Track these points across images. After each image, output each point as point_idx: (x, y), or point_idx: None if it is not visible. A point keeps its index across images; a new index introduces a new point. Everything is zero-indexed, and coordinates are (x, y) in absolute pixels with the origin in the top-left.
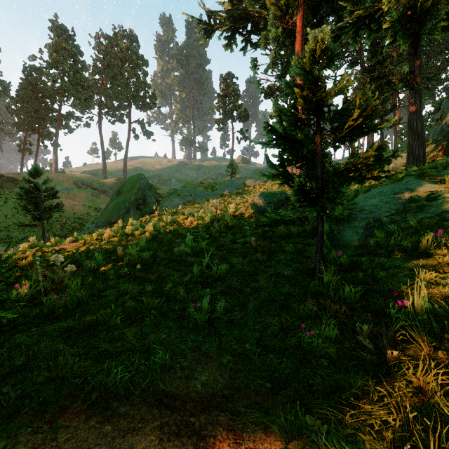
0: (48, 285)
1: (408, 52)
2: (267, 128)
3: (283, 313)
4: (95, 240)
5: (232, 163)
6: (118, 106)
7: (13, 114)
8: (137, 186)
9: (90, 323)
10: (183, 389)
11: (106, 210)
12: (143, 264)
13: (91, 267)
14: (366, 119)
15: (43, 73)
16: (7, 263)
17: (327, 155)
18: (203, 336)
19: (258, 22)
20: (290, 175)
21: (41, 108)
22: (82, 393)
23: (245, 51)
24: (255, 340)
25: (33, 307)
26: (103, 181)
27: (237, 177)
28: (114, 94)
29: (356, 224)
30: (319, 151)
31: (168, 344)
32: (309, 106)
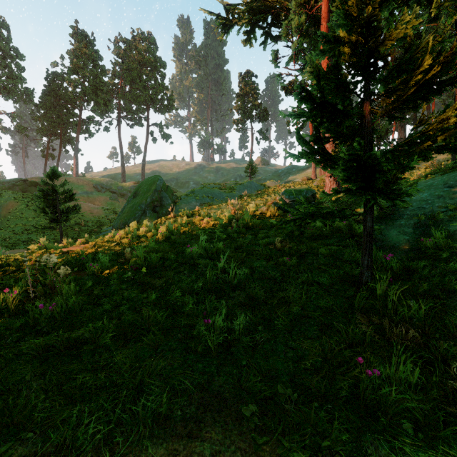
0: (38, 290)
1: (455, 27)
2: (299, 94)
3: (325, 337)
4: (106, 241)
5: (251, 163)
6: (136, 109)
7: (37, 120)
8: (153, 188)
9: (75, 341)
10: (183, 456)
11: (123, 212)
12: (150, 267)
13: (94, 270)
14: (441, 71)
15: (65, 79)
16: (11, 265)
17: (377, 130)
18: (215, 365)
19: (279, 14)
20: (329, 154)
21: (63, 113)
22: (37, 453)
23: (265, 45)
24: (288, 376)
25: (21, 316)
26: (122, 184)
27: (256, 178)
28: (132, 97)
29: (402, 222)
30: (368, 123)
31: (167, 376)
32: (357, 59)
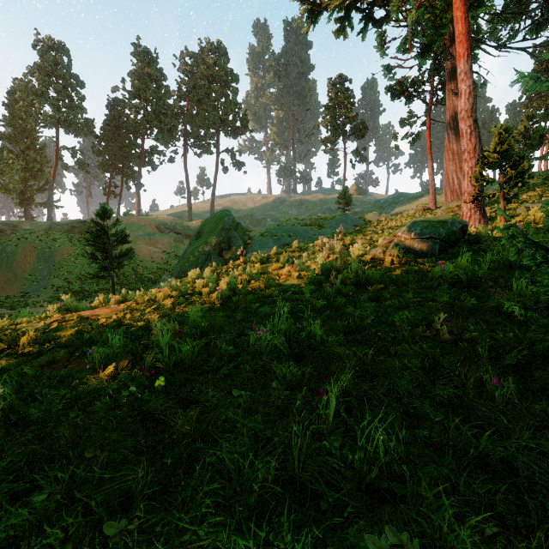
0: None
1: None
2: None
3: None
4: (148, 300)
5: (345, 191)
6: (204, 134)
7: (98, 154)
8: (219, 226)
9: None
10: None
11: (184, 257)
12: (181, 368)
13: (95, 362)
14: None
15: (126, 104)
16: (5, 338)
17: None
18: None
19: None
20: None
21: (125, 145)
22: None
23: (365, 30)
24: None
25: None
26: (187, 224)
27: (351, 212)
28: (199, 120)
29: None
30: None
31: None
32: None
